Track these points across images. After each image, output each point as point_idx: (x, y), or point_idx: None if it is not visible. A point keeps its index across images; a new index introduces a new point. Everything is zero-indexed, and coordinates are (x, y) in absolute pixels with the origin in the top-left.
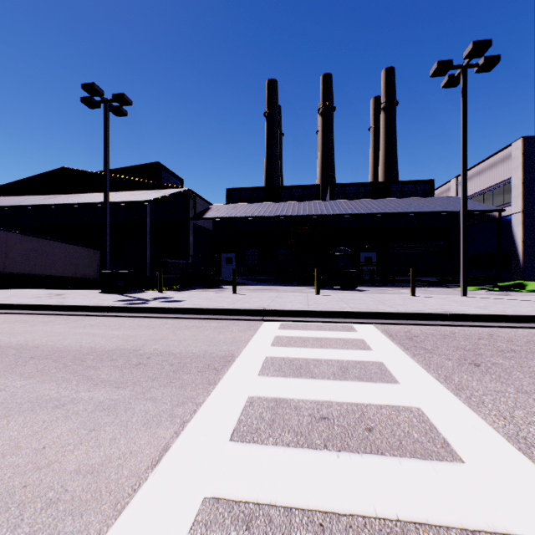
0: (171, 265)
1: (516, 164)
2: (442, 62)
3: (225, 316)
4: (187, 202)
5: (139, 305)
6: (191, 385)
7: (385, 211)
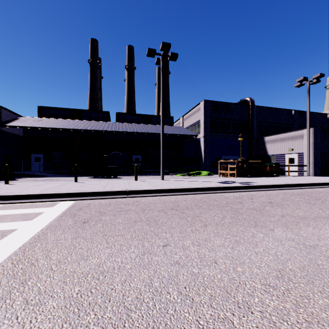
0: None
1: (202, 113)
2: (150, 49)
3: None
4: None
5: None
6: None
7: (141, 131)
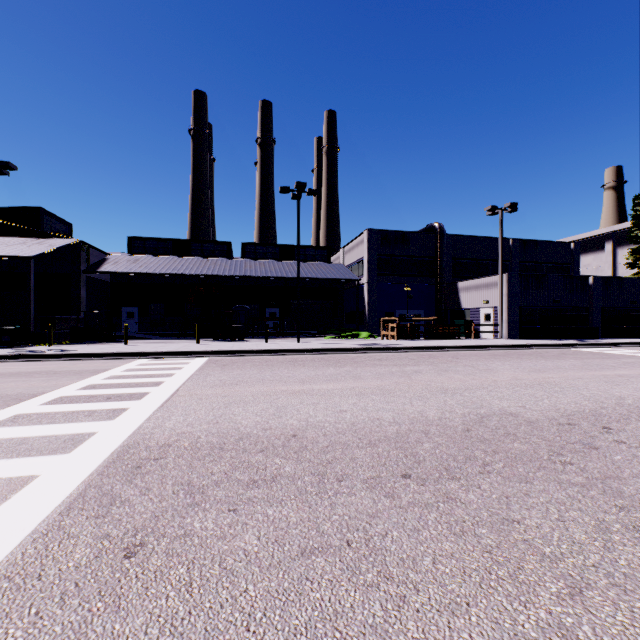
0: (60, 321)
1: (365, 247)
2: (283, 187)
3: (112, 357)
4: (78, 254)
5: (38, 353)
6: (86, 375)
7: (277, 276)
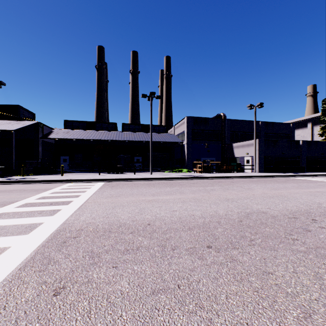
0: (28, 163)
1: (185, 125)
2: (143, 94)
3: (54, 182)
4: (38, 129)
5: (16, 180)
6: (40, 191)
7: (140, 140)
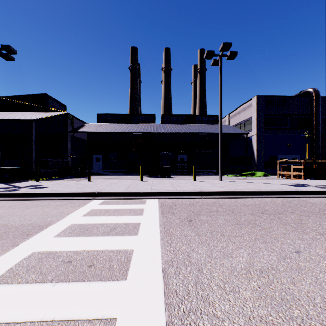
0: (51, 163)
1: (253, 109)
2: (209, 51)
3: (69, 197)
4: (66, 121)
5: (9, 192)
6: None
7: (189, 132)
